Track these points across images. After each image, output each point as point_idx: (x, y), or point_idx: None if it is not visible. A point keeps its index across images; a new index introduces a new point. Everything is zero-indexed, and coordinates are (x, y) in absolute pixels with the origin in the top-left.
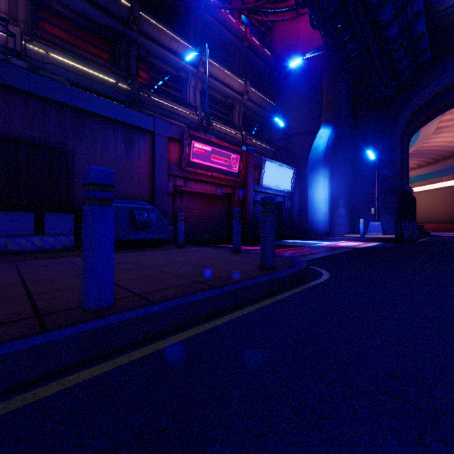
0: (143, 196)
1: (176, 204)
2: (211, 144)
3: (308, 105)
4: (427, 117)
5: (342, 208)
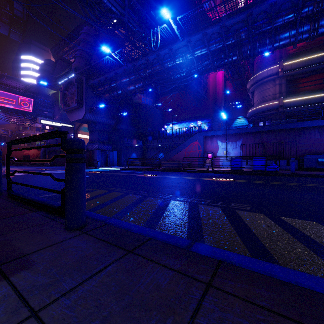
0: None
1: None
2: None
3: None
4: None
5: None
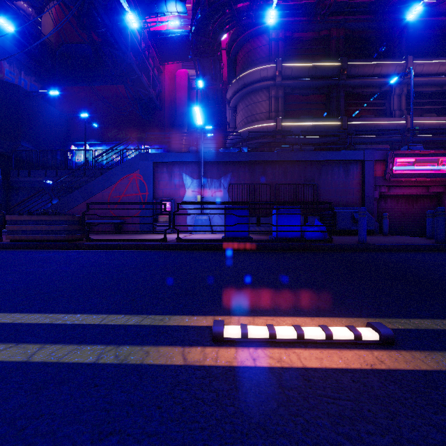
0: (356, 202)
1: (381, 206)
2: (414, 156)
3: None
4: None
5: None
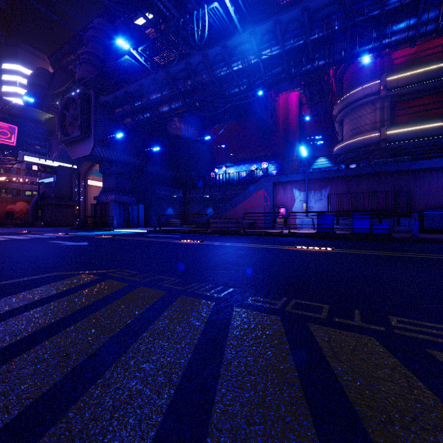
0: None
1: None
2: None
3: None
4: None
5: None
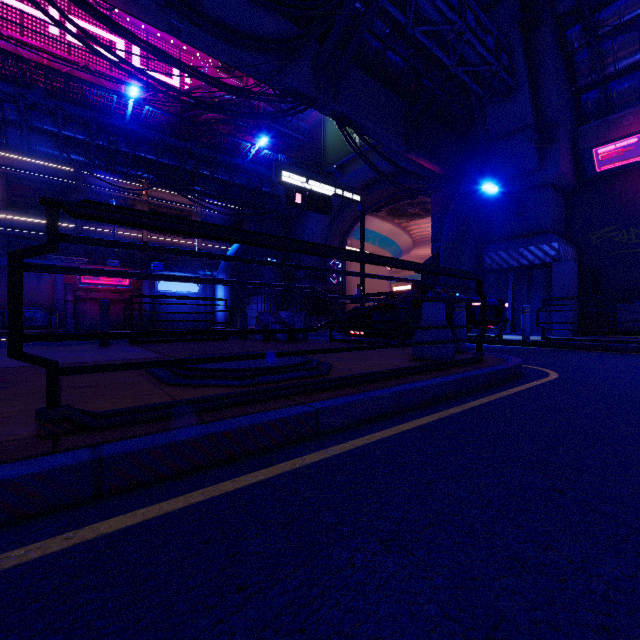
0: (49, 303)
1: (81, 306)
2: None
3: None
4: (350, 221)
5: (260, 304)
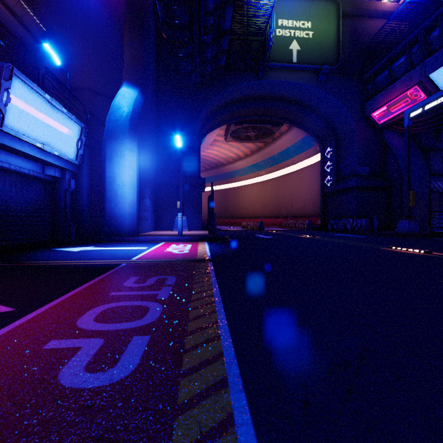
0: None
1: None
2: None
3: (102, 56)
4: (214, 124)
5: (148, 199)
